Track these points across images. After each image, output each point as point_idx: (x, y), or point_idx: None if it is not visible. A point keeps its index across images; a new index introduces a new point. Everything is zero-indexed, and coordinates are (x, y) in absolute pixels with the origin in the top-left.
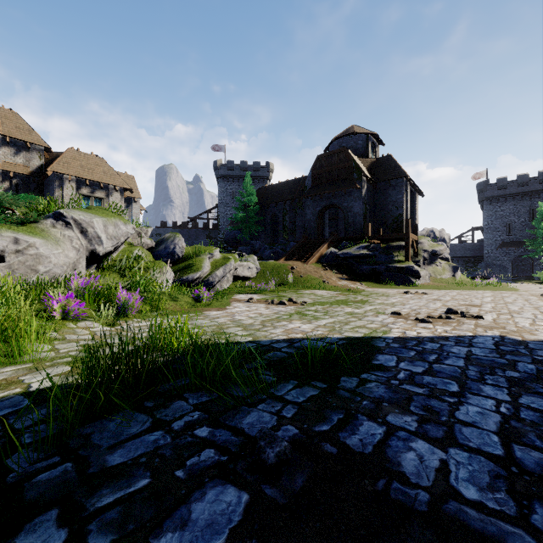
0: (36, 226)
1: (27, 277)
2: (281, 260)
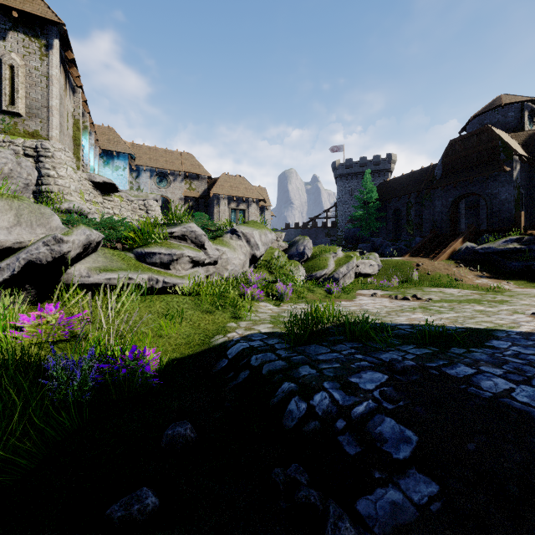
0: (222, 239)
1: (223, 273)
2: (404, 256)
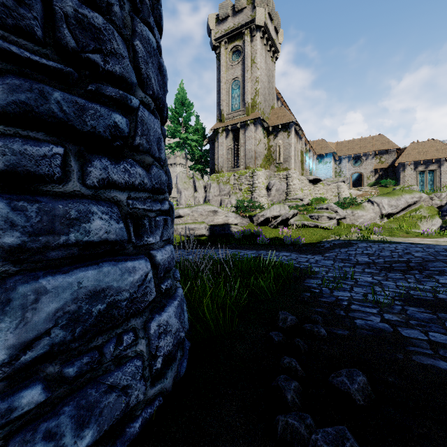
0: (361, 206)
1: (354, 223)
2: None
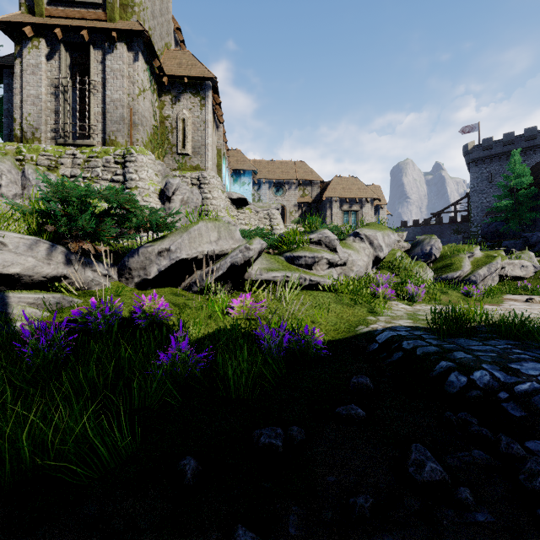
0: (345, 243)
1: (349, 274)
2: None
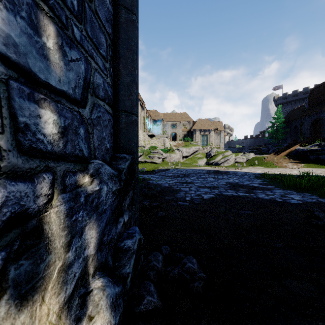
0: (174, 151)
1: (171, 160)
2: (270, 154)
